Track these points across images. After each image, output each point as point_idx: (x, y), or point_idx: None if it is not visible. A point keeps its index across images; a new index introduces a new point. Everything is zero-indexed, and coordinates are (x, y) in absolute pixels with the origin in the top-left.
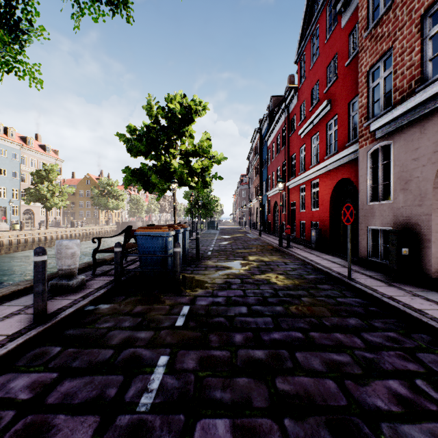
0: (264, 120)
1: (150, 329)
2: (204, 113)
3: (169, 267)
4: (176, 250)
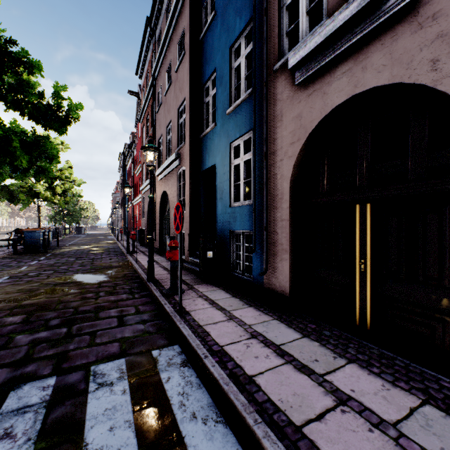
0: (126, 148)
1: (37, 256)
2: (66, 150)
3: (41, 245)
4: (46, 237)
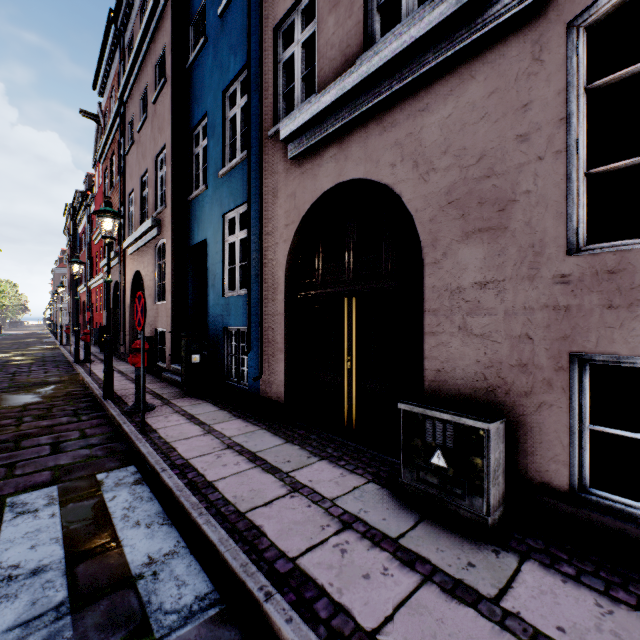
0: (77, 198)
1: None
2: None
3: None
4: None
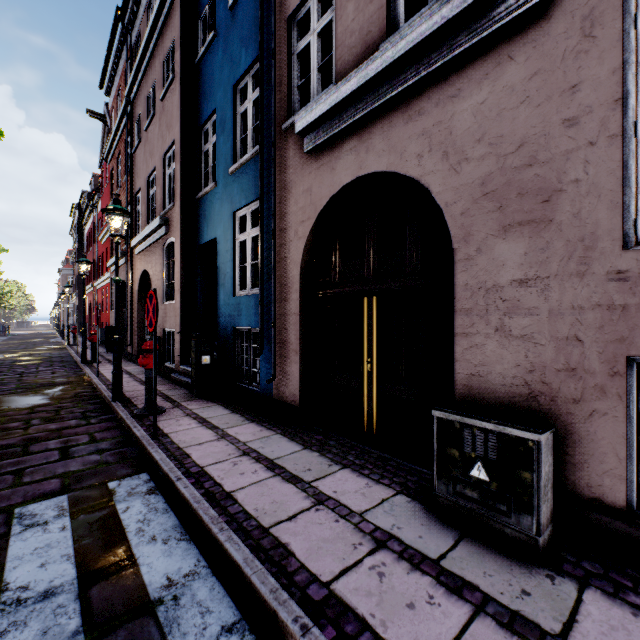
0: (83, 199)
1: None
2: None
3: None
4: None
